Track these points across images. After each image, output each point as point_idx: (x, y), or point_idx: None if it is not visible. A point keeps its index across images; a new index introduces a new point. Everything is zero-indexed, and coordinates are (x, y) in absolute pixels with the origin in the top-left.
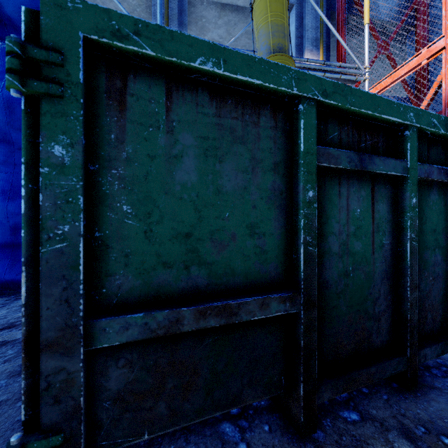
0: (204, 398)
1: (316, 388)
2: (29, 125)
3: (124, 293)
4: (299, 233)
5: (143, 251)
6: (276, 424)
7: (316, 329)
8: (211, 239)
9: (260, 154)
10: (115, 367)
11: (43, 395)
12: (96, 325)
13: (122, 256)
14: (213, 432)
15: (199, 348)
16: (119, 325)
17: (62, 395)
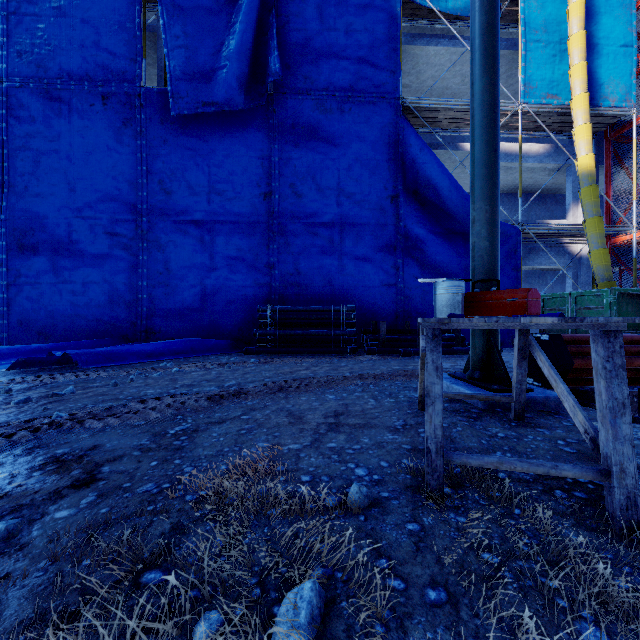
0: None
1: None
2: (609, 304)
3: None
4: None
5: None
6: None
7: None
8: None
9: (634, 304)
10: None
11: None
12: None
13: None
14: None
15: None
16: None
17: None
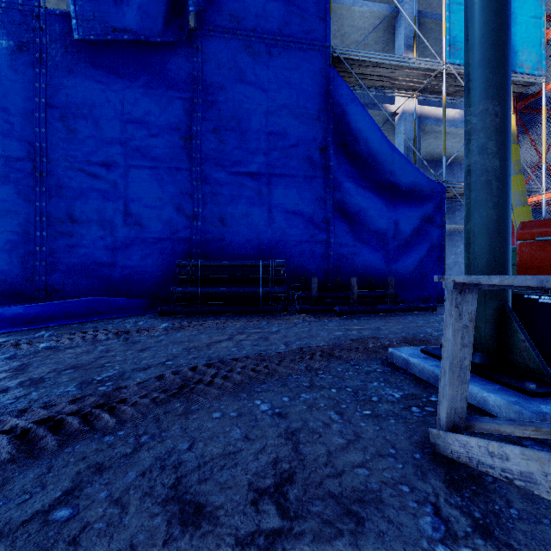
0: None
1: None
2: None
3: None
4: None
5: None
6: None
7: None
8: None
9: None
10: None
11: None
12: None
13: None
14: None
15: None
16: None
17: None
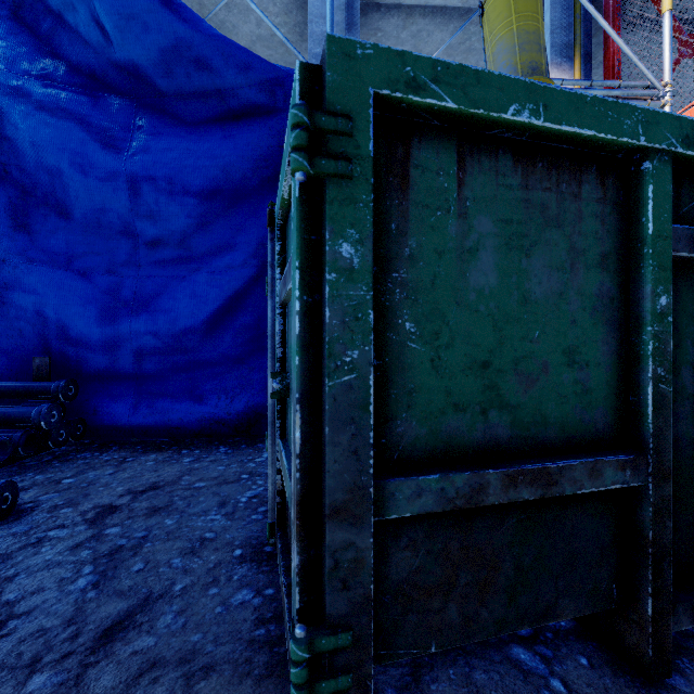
0: (506, 605)
1: (671, 607)
2: (303, 217)
3: (406, 445)
4: (645, 362)
5: (429, 387)
6: (598, 657)
7: (670, 514)
8: (515, 370)
9: (582, 241)
10: (396, 549)
11: (329, 577)
12: (383, 488)
13: (404, 393)
14: (502, 657)
15: (500, 531)
16: (410, 489)
17: (350, 579)
